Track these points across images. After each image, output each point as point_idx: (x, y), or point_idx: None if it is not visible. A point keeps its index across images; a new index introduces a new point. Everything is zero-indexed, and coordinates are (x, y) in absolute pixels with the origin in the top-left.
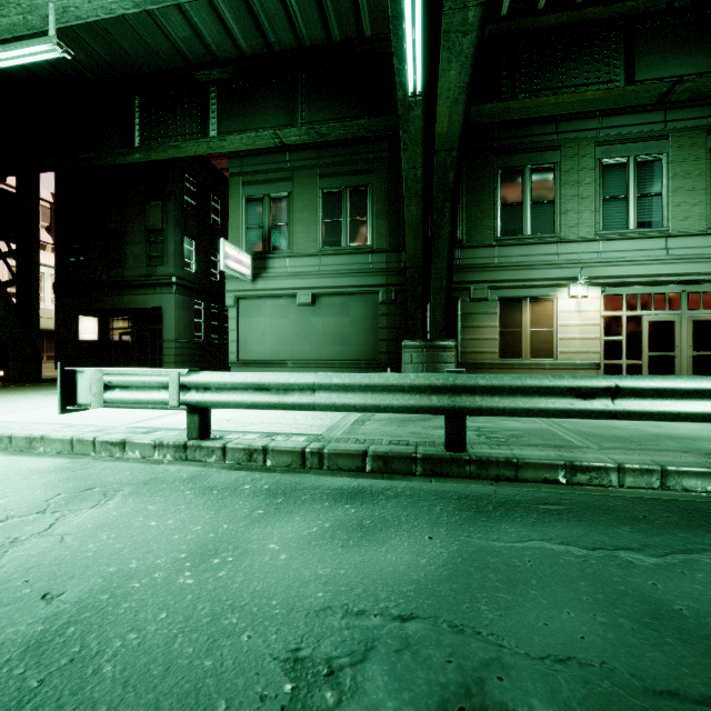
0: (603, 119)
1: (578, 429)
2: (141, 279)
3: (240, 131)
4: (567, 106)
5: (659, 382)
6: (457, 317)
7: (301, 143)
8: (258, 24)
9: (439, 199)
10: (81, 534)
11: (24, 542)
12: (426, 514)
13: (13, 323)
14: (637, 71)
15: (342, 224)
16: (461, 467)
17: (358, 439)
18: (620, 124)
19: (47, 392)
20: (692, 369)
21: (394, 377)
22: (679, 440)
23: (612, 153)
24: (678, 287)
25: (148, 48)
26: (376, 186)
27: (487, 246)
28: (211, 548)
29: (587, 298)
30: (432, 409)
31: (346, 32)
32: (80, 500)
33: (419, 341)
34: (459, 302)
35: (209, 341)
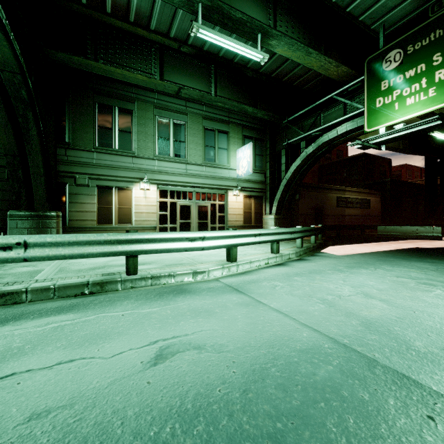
0: (158, 94)
1: (66, 267)
2: None
3: None
4: (130, 78)
5: (54, 238)
6: (66, 195)
7: None
8: None
9: (20, 107)
10: None
11: None
12: None
13: None
14: (165, 74)
15: None
16: None
17: None
18: (166, 100)
19: None
20: (198, 228)
21: None
22: (111, 267)
23: (162, 114)
24: (192, 189)
25: None
26: None
27: (88, 150)
28: None
29: (150, 190)
30: None
31: None
32: None
33: (24, 211)
34: (67, 186)
35: None
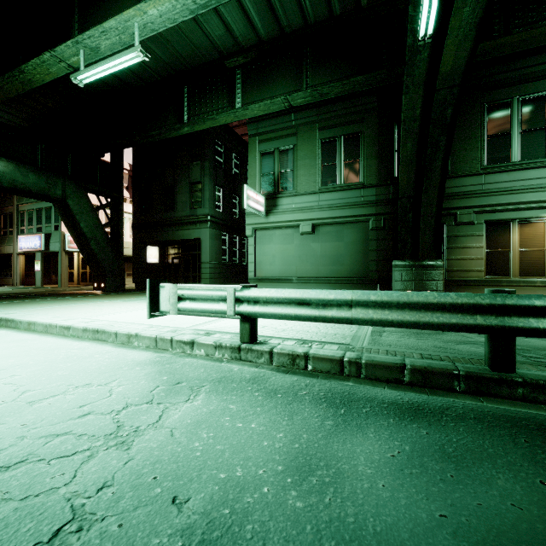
0: None
1: None
2: (187, 218)
3: (258, 101)
4: None
5: None
6: (442, 239)
7: (303, 105)
8: (274, 14)
9: (434, 134)
10: (185, 430)
11: (144, 433)
12: (514, 447)
13: (109, 252)
14: None
15: (337, 167)
16: (512, 388)
17: (387, 350)
18: None
19: (131, 299)
20: None
21: (433, 295)
22: None
23: None
24: None
25: (194, 48)
26: (366, 132)
27: (473, 174)
28: (303, 462)
29: None
30: (477, 328)
31: (345, 6)
32: (175, 393)
33: (408, 261)
34: (444, 226)
35: (232, 263)
